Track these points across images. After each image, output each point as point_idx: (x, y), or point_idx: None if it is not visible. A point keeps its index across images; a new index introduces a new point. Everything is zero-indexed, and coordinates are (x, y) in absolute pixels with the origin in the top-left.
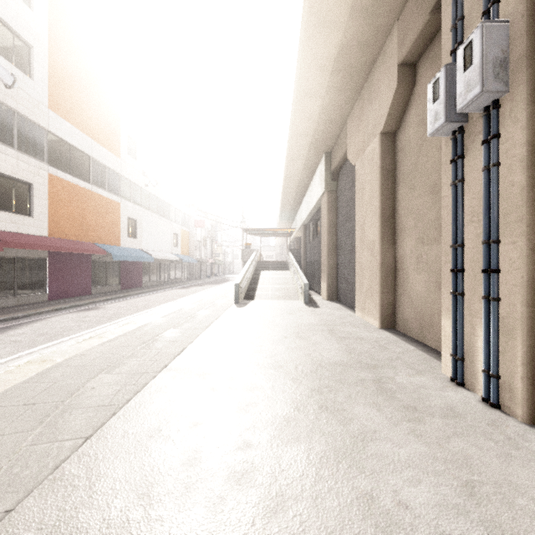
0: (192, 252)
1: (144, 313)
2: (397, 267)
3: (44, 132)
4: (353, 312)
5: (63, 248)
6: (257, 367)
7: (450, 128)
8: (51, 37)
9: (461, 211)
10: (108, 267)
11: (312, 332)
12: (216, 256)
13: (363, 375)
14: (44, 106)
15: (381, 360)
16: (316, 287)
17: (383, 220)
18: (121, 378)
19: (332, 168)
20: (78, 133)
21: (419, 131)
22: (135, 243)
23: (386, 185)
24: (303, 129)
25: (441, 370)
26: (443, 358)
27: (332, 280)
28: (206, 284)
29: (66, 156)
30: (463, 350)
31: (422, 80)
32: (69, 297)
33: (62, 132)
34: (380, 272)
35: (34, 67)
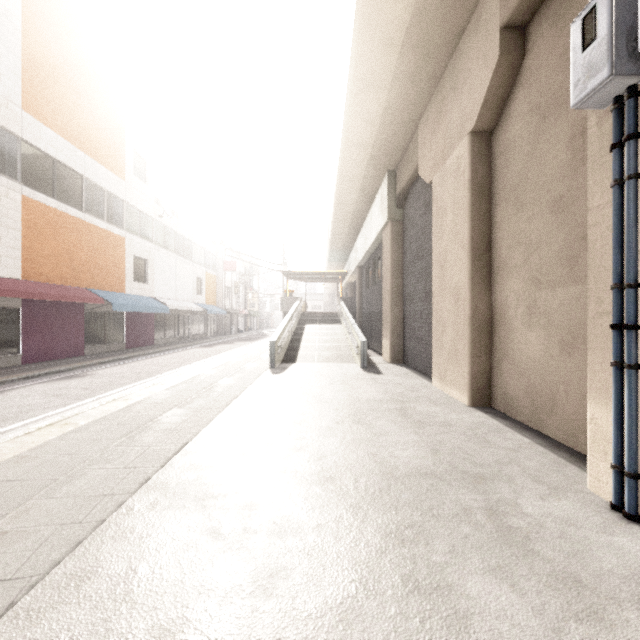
0: (220, 301)
1: (145, 383)
2: (494, 321)
3: (16, 140)
4: (427, 380)
5: (42, 295)
6: (294, 481)
7: (613, 89)
8: (26, 14)
9: (633, 228)
10: (108, 319)
11: (375, 413)
12: (250, 306)
13: (465, 498)
14: (16, 106)
15: (487, 465)
16: (375, 346)
17: (474, 254)
18: (64, 507)
19: (397, 191)
20: (65, 144)
21: (531, 123)
22: (144, 289)
23: (479, 206)
24: (360, 136)
25: (589, 486)
26: (592, 467)
27: (397, 337)
28: (236, 341)
29: (48, 174)
30: (637, 461)
31: (537, 48)
32: (53, 359)
33: (42, 142)
34: (470, 328)
35: (1, 52)
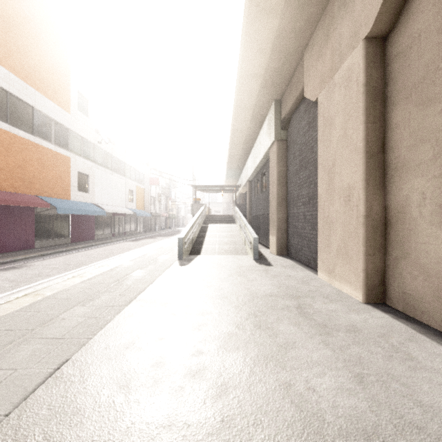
0: (147, 207)
1: (68, 274)
2: (390, 220)
3: None
4: (312, 272)
5: None
6: None
7: None
8: None
9: None
10: (55, 220)
11: (275, 312)
12: (170, 210)
13: None
14: None
15: (441, 410)
16: (262, 240)
17: (368, 156)
18: None
19: (282, 115)
20: (17, 81)
21: None
22: (86, 197)
23: (373, 109)
24: (253, 66)
25: None
26: None
27: (282, 234)
28: (158, 236)
29: (2, 103)
30: None
31: None
32: (6, 251)
33: None
34: (365, 227)
35: None
